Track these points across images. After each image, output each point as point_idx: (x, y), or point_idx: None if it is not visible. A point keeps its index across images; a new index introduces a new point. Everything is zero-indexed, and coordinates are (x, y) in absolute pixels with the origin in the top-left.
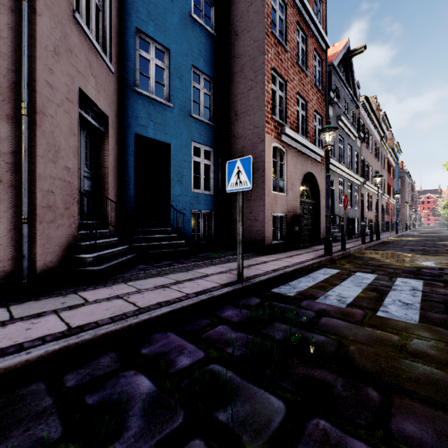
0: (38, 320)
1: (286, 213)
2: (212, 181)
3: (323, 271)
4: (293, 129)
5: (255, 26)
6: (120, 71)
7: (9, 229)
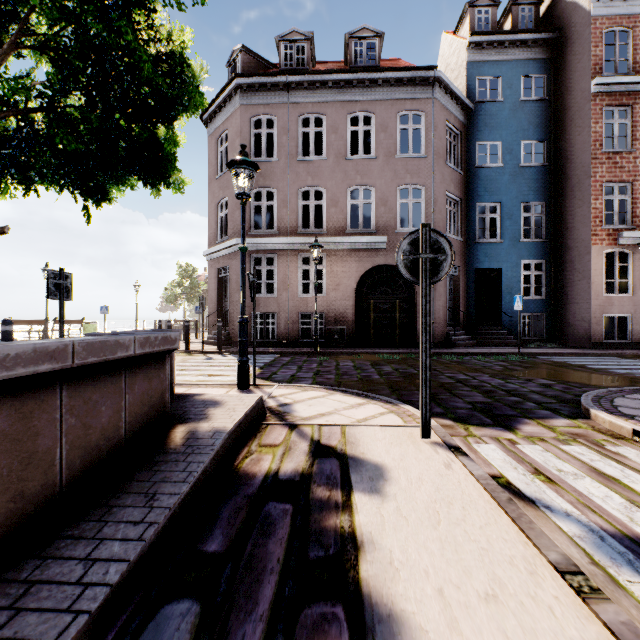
0: (442, 350)
1: (631, 314)
2: (544, 288)
3: (600, 357)
4: None
5: (582, 154)
6: (466, 235)
7: None
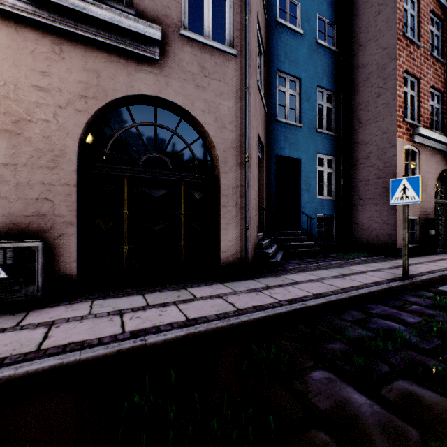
0: (286, 288)
1: (419, 216)
2: (333, 187)
3: None
4: (426, 126)
5: (384, 34)
6: (267, 107)
7: (239, 233)
